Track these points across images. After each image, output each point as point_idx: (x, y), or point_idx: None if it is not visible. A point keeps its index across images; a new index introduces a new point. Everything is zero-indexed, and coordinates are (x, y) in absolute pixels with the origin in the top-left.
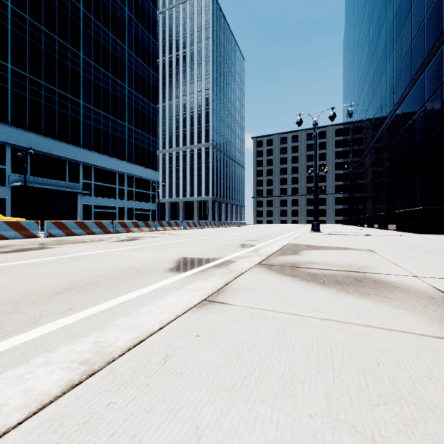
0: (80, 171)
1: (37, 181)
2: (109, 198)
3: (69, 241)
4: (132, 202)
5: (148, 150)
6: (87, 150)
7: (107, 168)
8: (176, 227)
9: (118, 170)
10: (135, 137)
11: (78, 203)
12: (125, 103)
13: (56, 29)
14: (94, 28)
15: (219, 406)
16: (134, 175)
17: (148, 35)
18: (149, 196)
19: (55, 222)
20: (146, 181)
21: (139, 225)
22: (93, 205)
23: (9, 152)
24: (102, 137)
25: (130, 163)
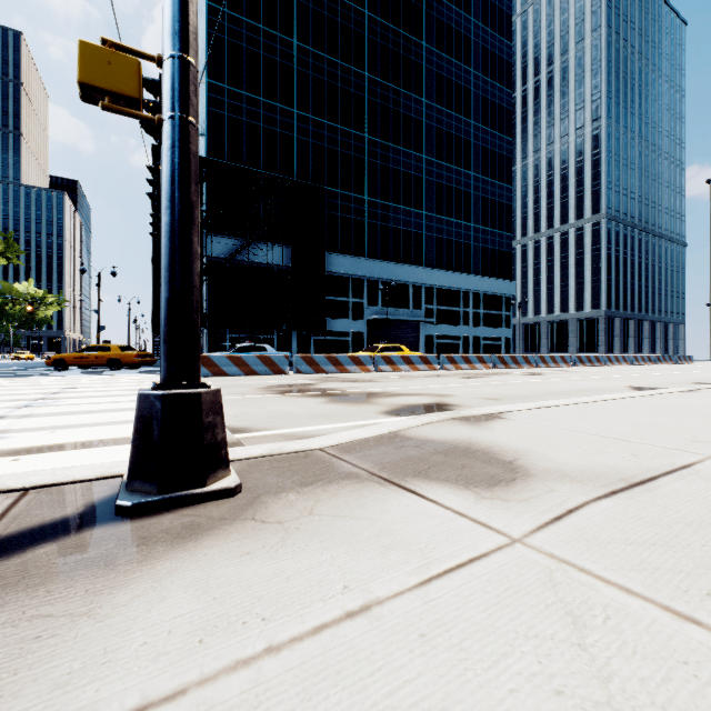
0: (422, 296)
1: (386, 312)
2: (452, 325)
3: (479, 374)
4: (478, 328)
5: (499, 253)
6: (429, 269)
7: (449, 287)
8: (562, 363)
9: (463, 287)
10: (483, 238)
11: (420, 334)
12: (471, 195)
13: (401, 139)
14: (436, 117)
15: (704, 397)
16: (482, 292)
17: (499, 88)
18: (501, 319)
19: (447, 356)
20: (497, 297)
21: (517, 359)
22: (435, 334)
23: (366, 286)
24: (444, 248)
25: (476, 276)
